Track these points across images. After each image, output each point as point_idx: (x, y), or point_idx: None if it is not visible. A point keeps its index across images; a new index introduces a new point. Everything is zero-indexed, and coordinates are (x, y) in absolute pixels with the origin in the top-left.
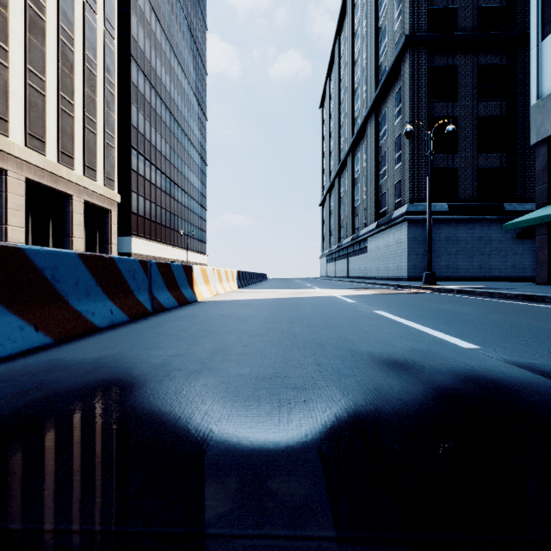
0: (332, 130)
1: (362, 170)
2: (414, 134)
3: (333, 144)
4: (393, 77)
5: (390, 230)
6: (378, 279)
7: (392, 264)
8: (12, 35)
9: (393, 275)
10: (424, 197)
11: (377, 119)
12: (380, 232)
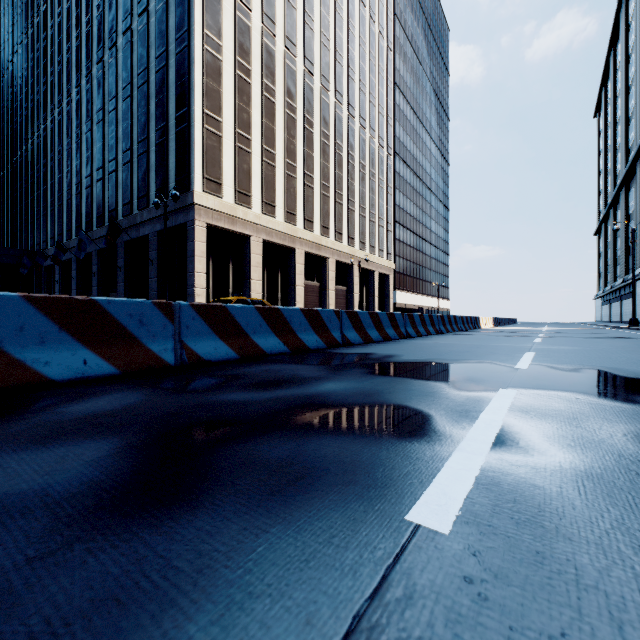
0: (608, 149)
1: (634, 208)
2: None
3: (609, 165)
4: None
5: None
6: None
7: None
8: (355, 193)
9: None
10: None
11: None
12: None
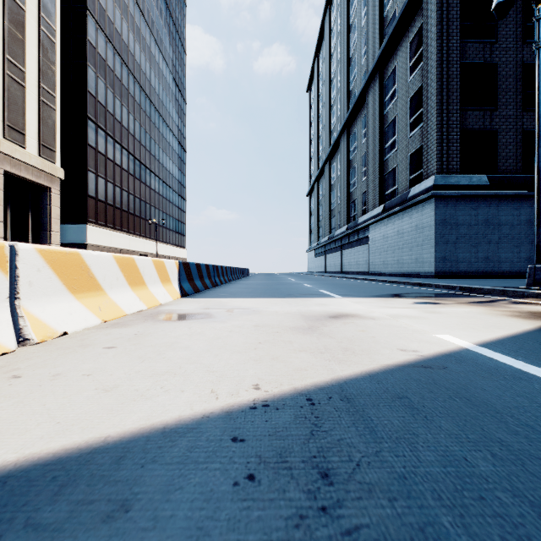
0: (321, 112)
1: (359, 148)
2: (443, 83)
3: (322, 127)
4: (408, 19)
5: (404, 213)
6: (385, 275)
7: (407, 256)
8: None
9: (410, 270)
10: (455, 167)
11: (382, 81)
12: (388, 216)
